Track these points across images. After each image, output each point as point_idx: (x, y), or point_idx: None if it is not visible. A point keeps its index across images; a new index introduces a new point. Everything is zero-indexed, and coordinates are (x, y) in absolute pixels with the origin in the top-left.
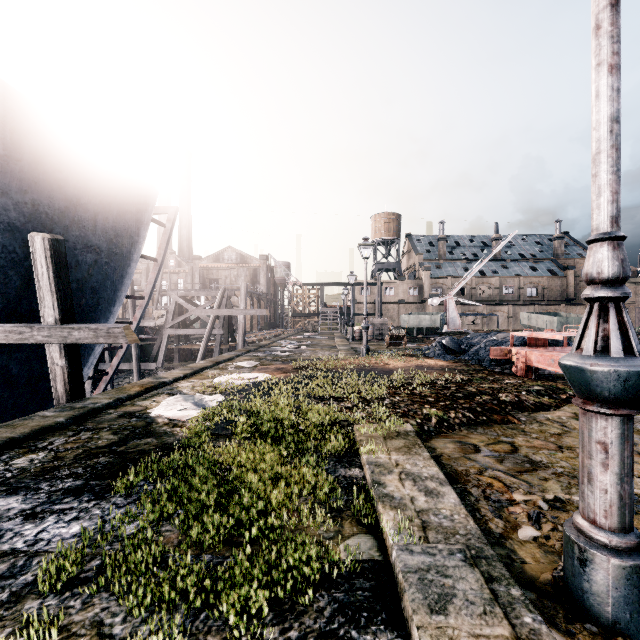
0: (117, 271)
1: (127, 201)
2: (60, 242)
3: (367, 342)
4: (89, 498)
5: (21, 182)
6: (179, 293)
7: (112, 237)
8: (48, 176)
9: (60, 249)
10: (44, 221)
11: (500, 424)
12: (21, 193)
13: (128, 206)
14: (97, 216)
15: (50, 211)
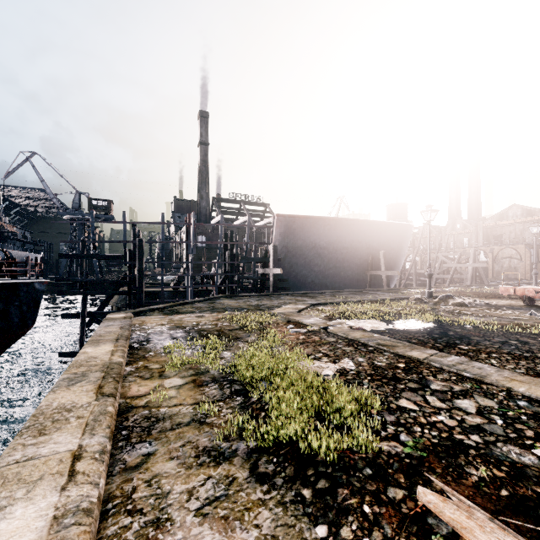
0: (400, 254)
1: (402, 233)
2: (385, 252)
3: (535, 282)
4: (387, 293)
5: (377, 239)
6: (443, 254)
7: (398, 245)
8: (382, 235)
9: (385, 254)
10: (381, 246)
11: (487, 298)
12: (377, 241)
13: (403, 234)
14: (394, 240)
15: (383, 243)
